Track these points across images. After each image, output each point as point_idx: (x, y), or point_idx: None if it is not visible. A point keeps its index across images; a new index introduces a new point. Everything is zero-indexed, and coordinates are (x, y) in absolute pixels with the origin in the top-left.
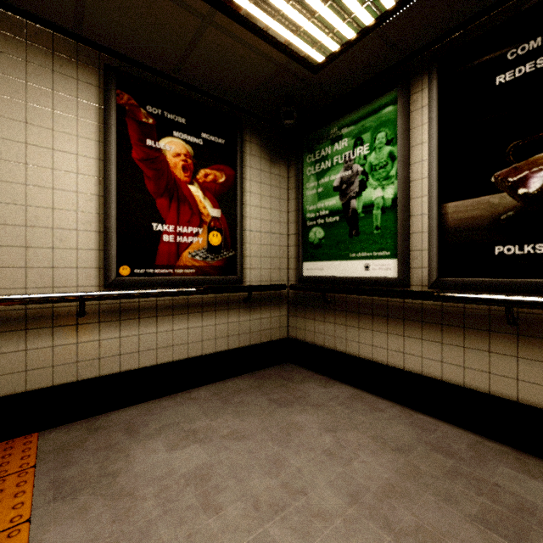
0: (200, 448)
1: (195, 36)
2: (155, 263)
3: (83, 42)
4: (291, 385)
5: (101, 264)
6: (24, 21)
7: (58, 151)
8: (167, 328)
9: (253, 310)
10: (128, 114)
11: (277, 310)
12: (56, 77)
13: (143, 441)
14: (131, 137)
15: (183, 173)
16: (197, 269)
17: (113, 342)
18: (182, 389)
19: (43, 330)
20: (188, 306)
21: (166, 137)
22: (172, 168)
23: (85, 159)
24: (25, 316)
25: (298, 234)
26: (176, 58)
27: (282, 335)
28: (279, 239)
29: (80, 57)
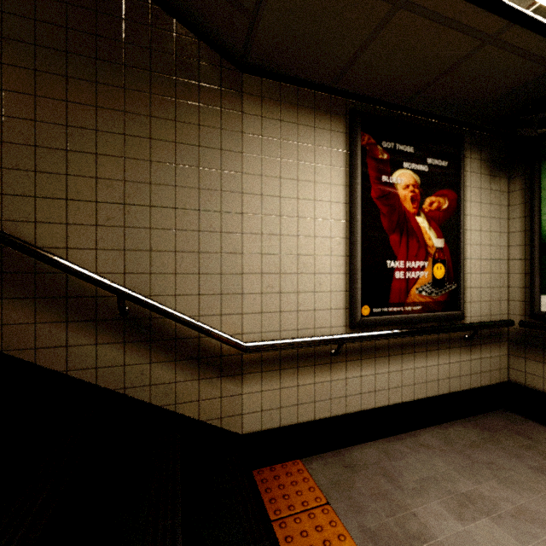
0: (496, 526)
1: (460, 60)
2: (388, 301)
3: (334, 93)
4: (541, 448)
5: (347, 304)
6: (296, 88)
7: (317, 201)
8: (397, 368)
9: (472, 348)
10: (368, 153)
11: (497, 349)
12: (316, 132)
13: (416, 497)
14: (370, 176)
15: (411, 205)
16: (422, 305)
17: (355, 380)
18: (404, 430)
19: (308, 368)
20: (414, 345)
21: (397, 170)
22: (402, 201)
23: (335, 204)
24: (297, 355)
25: (530, 260)
26: (419, 87)
27: (502, 378)
28: (499, 266)
29: (332, 108)
